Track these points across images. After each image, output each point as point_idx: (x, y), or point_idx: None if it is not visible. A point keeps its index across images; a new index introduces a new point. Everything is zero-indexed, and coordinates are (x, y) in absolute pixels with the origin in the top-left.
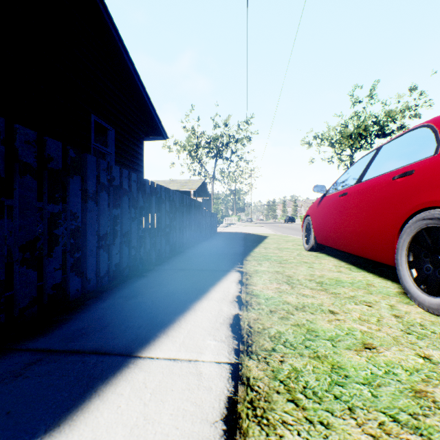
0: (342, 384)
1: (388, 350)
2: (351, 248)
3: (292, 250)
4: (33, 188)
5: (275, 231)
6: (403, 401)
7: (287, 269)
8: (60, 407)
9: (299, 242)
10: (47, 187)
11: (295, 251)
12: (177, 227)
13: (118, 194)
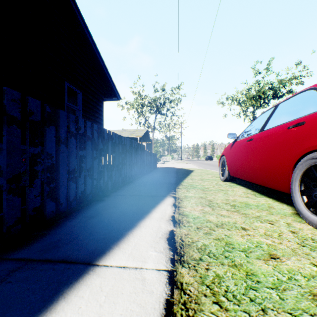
0: (255, 288)
1: (289, 260)
2: (256, 180)
3: (211, 181)
4: (18, 135)
5: (198, 166)
6: (304, 303)
7: (209, 195)
8: (33, 308)
9: (216, 174)
10: (28, 134)
11: (214, 181)
12: (127, 164)
13: (83, 139)
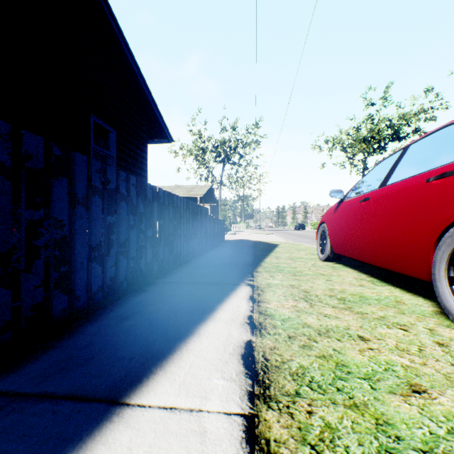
0: (395, 452)
1: (443, 396)
2: (375, 259)
3: (306, 260)
4: (5, 190)
5: (285, 239)
6: None
7: (303, 283)
8: None
9: (312, 251)
10: (24, 190)
11: (309, 261)
12: (182, 235)
13: (114, 199)
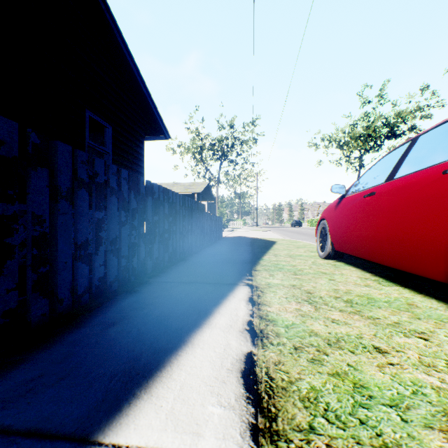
0: None
1: None
2: (381, 258)
3: (305, 258)
4: None
5: (283, 235)
6: None
7: (305, 283)
8: None
9: (311, 248)
10: None
11: (309, 259)
12: (178, 232)
13: (103, 193)
